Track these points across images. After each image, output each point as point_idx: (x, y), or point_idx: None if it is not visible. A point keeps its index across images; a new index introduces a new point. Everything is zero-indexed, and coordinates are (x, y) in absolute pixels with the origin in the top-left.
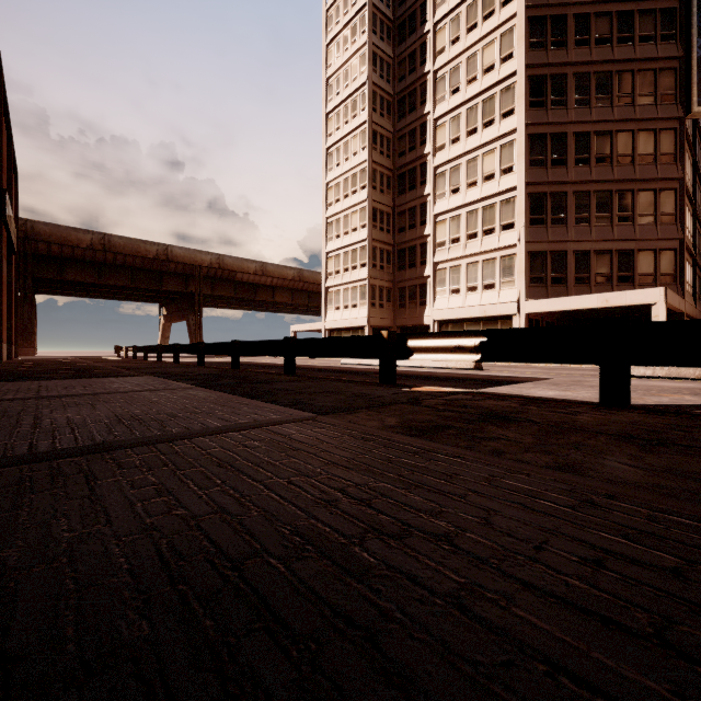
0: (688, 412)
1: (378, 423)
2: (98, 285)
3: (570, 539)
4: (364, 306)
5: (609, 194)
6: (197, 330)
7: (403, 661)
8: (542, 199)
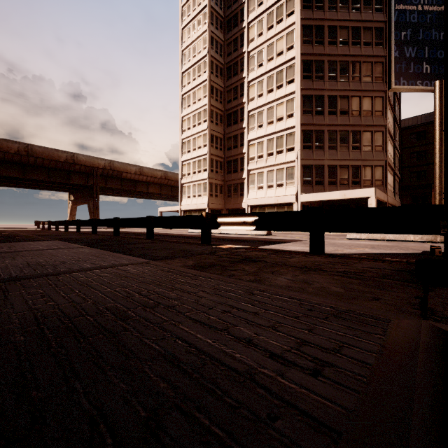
0: (349, 256)
1: (182, 264)
2: (23, 179)
3: (227, 305)
4: (205, 196)
5: (347, 132)
6: (95, 210)
7: (124, 340)
8: (310, 134)
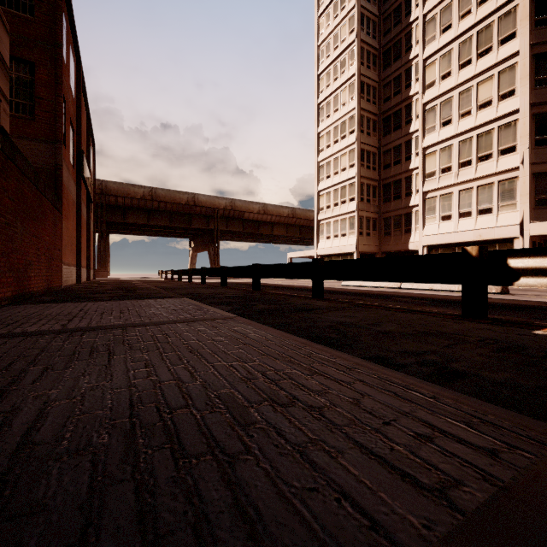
0: None
1: None
2: (148, 226)
3: None
4: (352, 234)
5: None
6: (216, 257)
7: None
8: None
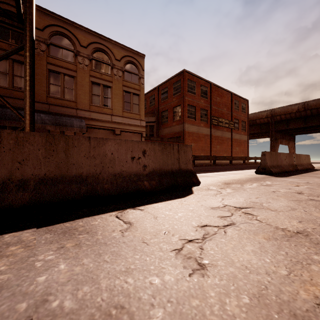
0: None
1: None
2: (311, 126)
3: None
4: None
5: None
6: None
7: None
8: None
